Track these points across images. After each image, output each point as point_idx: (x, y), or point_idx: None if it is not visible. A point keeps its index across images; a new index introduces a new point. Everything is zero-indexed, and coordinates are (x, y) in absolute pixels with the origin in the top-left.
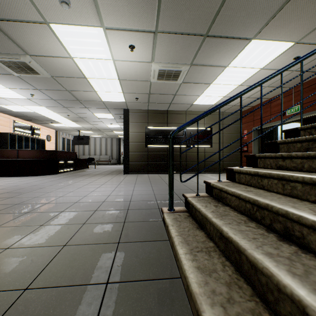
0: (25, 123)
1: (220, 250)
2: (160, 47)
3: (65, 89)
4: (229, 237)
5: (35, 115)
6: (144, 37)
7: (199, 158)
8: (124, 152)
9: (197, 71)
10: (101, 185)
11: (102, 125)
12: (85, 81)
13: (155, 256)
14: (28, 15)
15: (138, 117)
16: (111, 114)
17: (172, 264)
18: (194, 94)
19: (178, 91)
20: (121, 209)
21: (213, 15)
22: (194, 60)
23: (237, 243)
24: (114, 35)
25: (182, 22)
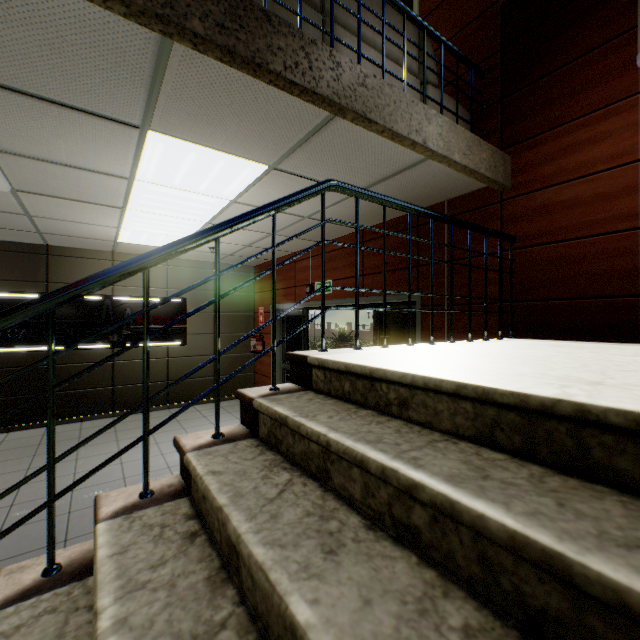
0: None
1: None
2: None
3: None
4: None
5: None
6: None
7: (152, 372)
8: None
9: (38, 171)
10: None
11: None
12: None
13: None
14: None
15: None
16: None
17: None
18: (98, 223)
19: (28, 207)
20: None
21: None
22: None
23: None
24: None
25: None
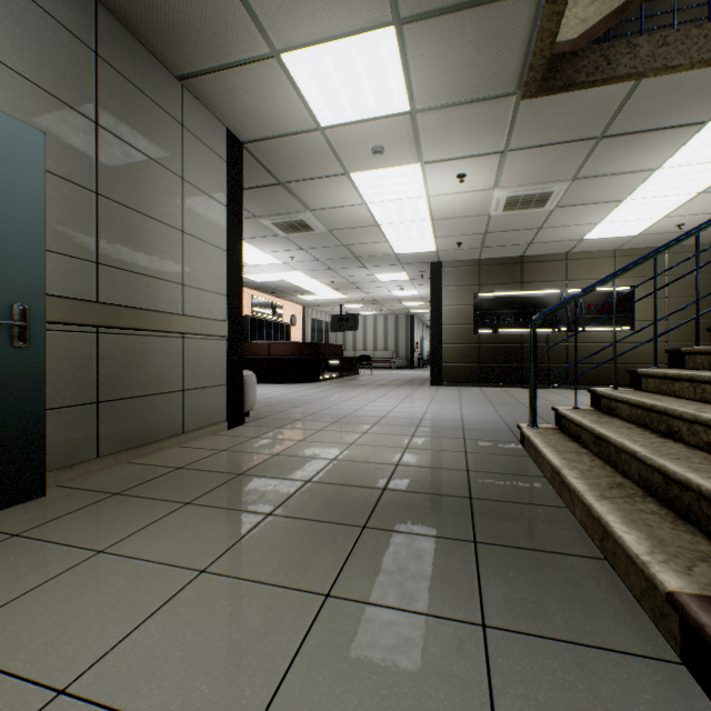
0: (264, 298)
1: (594, 454)
2: (511, 167)
3: (341, 243)
4: (599, 433)
5: (282, 285)
6: (484, 161)
7: (599, 355)
8: (432, 344)
9: (587, 187)
10: (402, 400)
11: (385, 293)
12: (374, 230)
13: (514, 464)
14: (328, 171)
15: (459, 275)
16: (405, 273)
17: (535, 470)
18: (585, 222)
19: (546, 221)
20: (453, 427)
21: (610, 112)
22: (580, 173)
23: (605, 435)
24: (435, 168)
25: (552, 132)
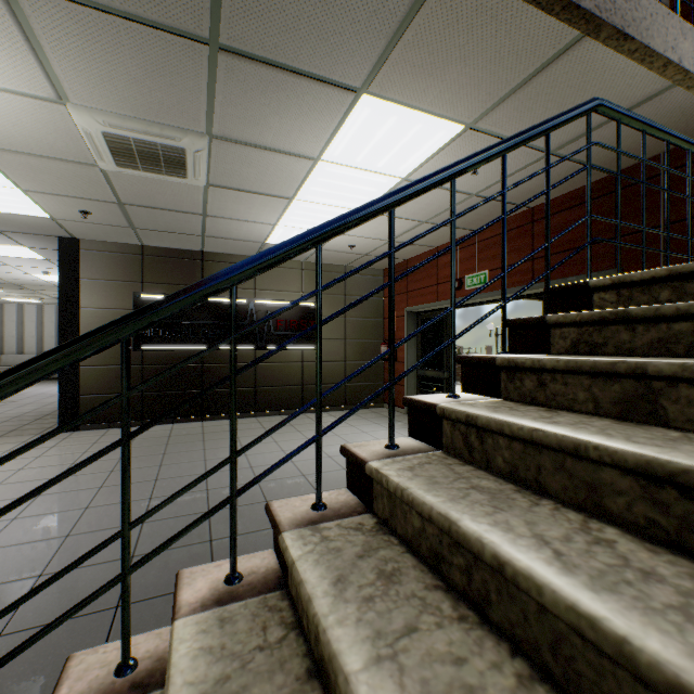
0: None
1: None
2: (61, 49)
3: None
4: None
5: None
6: None
7: (289, 376)
8: None
9: (239, 160)
10: None
11: (21, 275)
12: None
13: None
14: None
15: (111, 264)
16: (27, 248)
17: None
18: (259, 220)
19: (208, 206)
20: None
21: None
22: (215, 125)
23: None
24: None
25: None
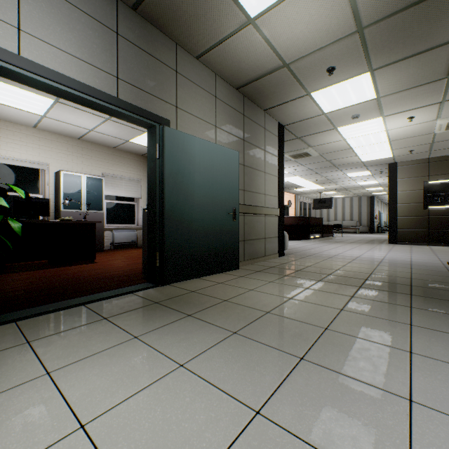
0: None
1: None
2: (448, 107)
3: (326, 160)
4: None
5: (285, 184)
6: (426, 108)
7: None
8: (389, 216)
9: None
10: (368, 250)
11: (352, 184)
12: (348, 151)
13: (440, 279)
14: (325, 129)
15: (411, 170)
16: (368, 171)
17: None
18: None
19: None
20: (403, 263)
21: None
22: None
23: None
24: (391, 117)
25: None
